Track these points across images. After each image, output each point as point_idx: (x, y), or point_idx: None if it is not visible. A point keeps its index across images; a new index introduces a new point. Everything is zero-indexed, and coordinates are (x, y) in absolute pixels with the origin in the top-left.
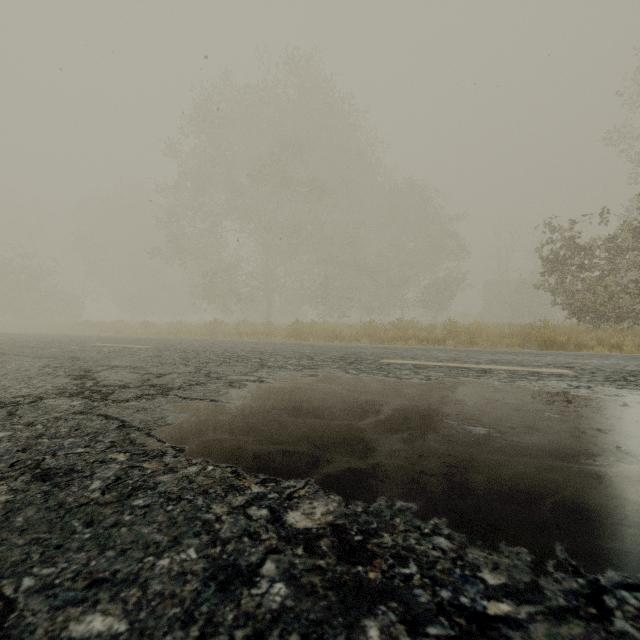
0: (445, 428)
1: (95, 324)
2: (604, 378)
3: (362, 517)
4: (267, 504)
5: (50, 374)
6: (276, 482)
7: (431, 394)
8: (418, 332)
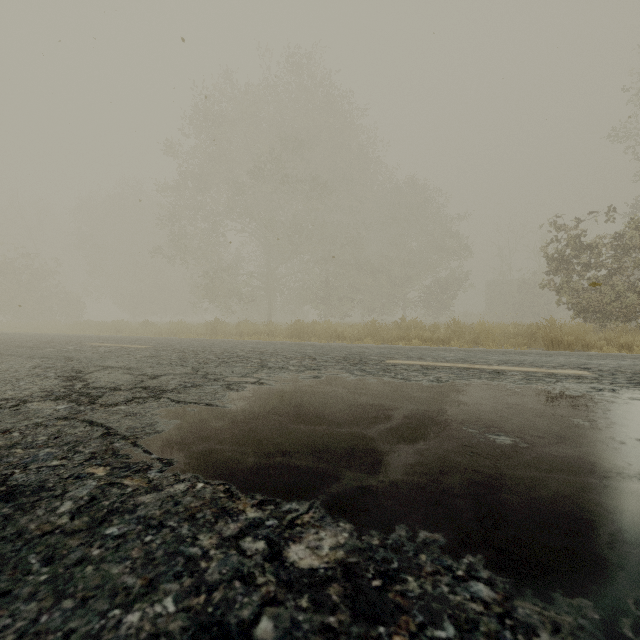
0: (465, 437)
1: (95, 324)
2: (627, 380)
3: (379, 553)
4: (264, 534)
5: (40, 375)
6: (275, 504)
7: (444, 398)
8: (422, 332)
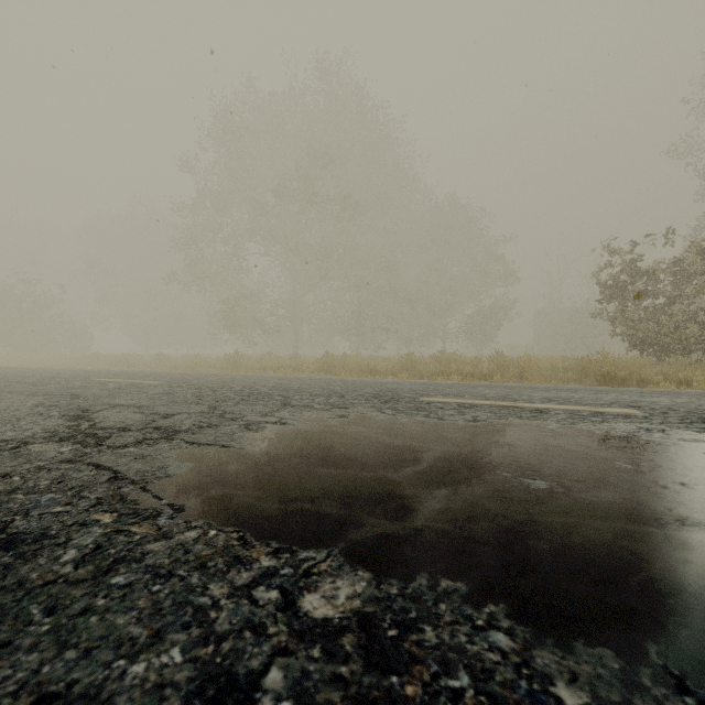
0: (498, 481)
1: (104, 357)
2: (679, 419)
3: (397, 602)
4: (278, 583)
5: (42, 414)
6: (292, 552)
7: (479, 439)
8: (462, 366)
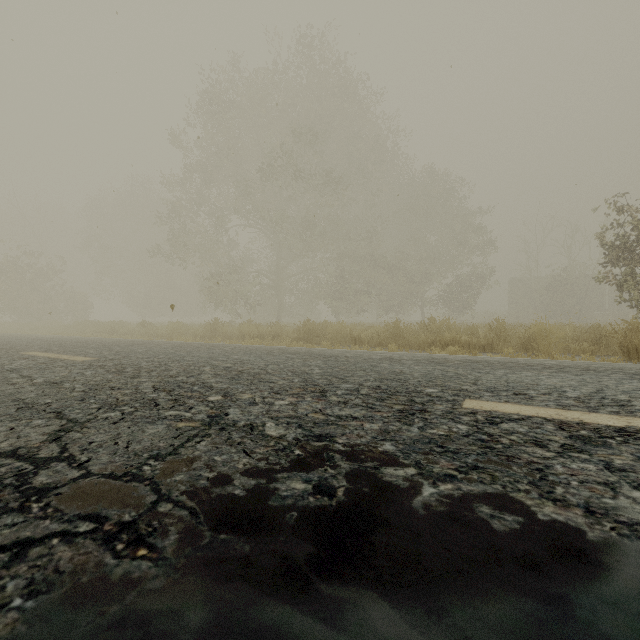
0: None
1: (92, 324)
2: None
3: None
4: None
5: None
6: None
7: None
8: (458, 335)
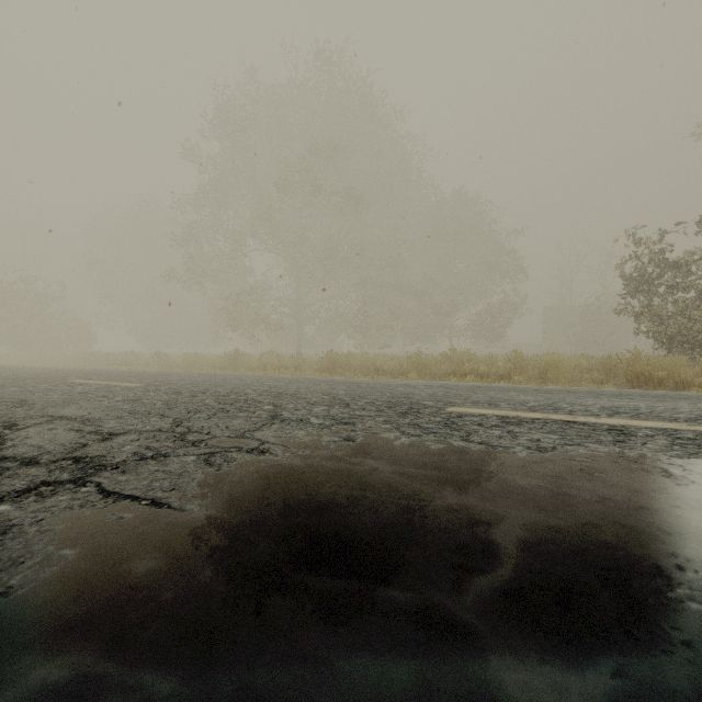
0: (699, 638)
1: (102, 355)
2: None
3: None
4: None
5: None
6: None
7: (572, 490)
8: (477, 365)
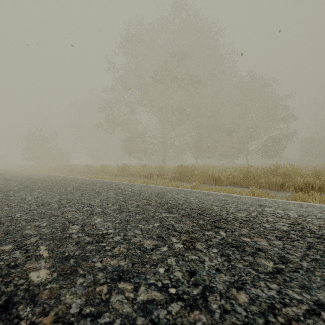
0: None
1: (62, 166)
2: None
3: None
4: None
5: None
6: None
7: None
8: (313, 180)
